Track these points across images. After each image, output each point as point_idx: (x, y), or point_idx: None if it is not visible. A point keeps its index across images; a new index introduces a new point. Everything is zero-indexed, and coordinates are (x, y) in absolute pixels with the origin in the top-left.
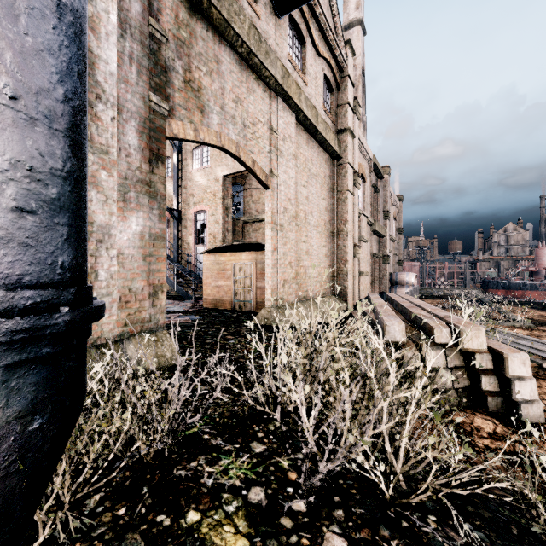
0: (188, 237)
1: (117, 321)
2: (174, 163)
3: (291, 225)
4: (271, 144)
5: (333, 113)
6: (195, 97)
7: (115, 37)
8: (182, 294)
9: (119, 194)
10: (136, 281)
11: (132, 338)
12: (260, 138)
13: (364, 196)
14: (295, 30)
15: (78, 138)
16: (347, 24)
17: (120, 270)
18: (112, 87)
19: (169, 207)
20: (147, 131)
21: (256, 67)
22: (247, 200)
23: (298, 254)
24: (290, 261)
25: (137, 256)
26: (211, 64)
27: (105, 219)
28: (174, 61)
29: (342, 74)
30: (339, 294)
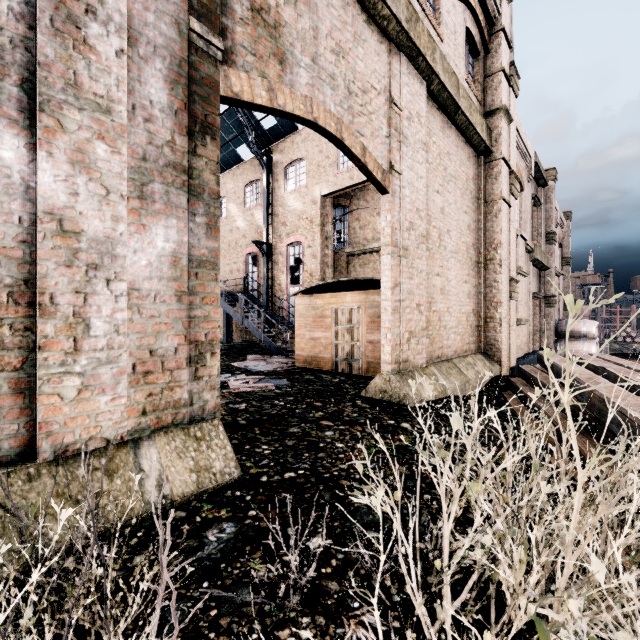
0: (279, 276)
1: (128, 406)
2: (263, 186)
3: (420, 249)
4: (391, 124)
5: (478, 88)
6: (270, 37)
7: None
8: (271, 348)
9: (131, 185)
10: (165, 337)
11: (156, 435)
12: (374, 114)
13: (521, 211)
14: None
15: None
16: None
17: (134, 317)
18: None
19: (257, 240)
20: (184, 82)
21: (367, 1)
22: (353, 225)
23: (429, 293)
24: (418, 303)
25: (166, 294)
26: None
27: (104, 228)
28: None
29: (492, 29)
30: (488, 352)
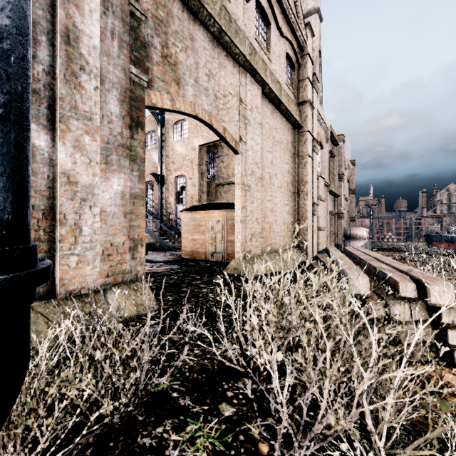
0: (169, 198)
1: (100, 272)
2: (158, 136)
3: (257, 186)
4: (240, 114)
5: (294, 88)
6: (172, 71)
7: (98, 14)
8: (165, 246)
9: (101, 157)
10: (118, 236)
11: (114, 288)
12: (230, 108)
13: (322, 161)
14: (261, 13)
15: (4, 66)
16: (306, 13)
17: (103, 226)
18: (95, 59)
19: (154, 173)
20: (127, 100)
21: (226, 45)
22: (220, 165)
23: (263, 212)
24: (257, 218)
25: (119, 213)
26: (186, 41)
27: (88, 180)
28: (152, 38)
29: (302, 53)
30: (300, 247)
